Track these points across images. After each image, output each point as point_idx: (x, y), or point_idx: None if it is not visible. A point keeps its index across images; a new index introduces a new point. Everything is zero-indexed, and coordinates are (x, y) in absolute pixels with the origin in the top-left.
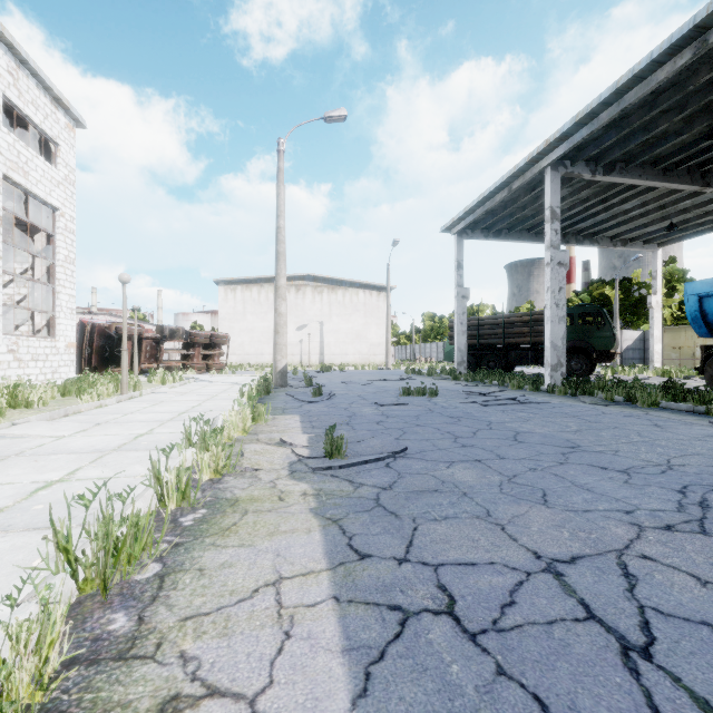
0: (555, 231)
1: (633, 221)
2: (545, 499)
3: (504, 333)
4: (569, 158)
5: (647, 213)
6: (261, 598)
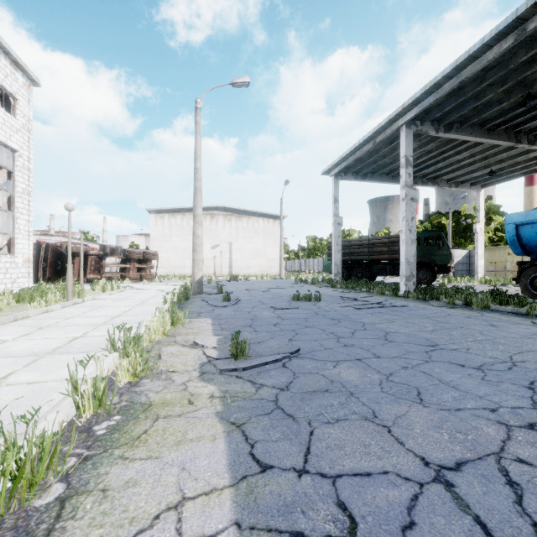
0: (408, 174)
1: (464, 168)
2: (420, 398)
3: (369, 252)
4: (419, 119)
5: (474, 162)
6: (161, 528)
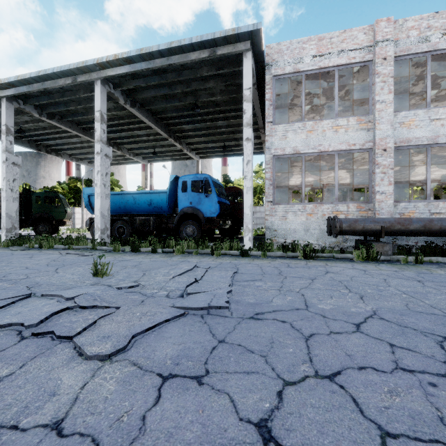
0: (10, 141)
1: (78, 149)
2: None
3: None
4: (22, 99)
5: (85, 147)
6: None
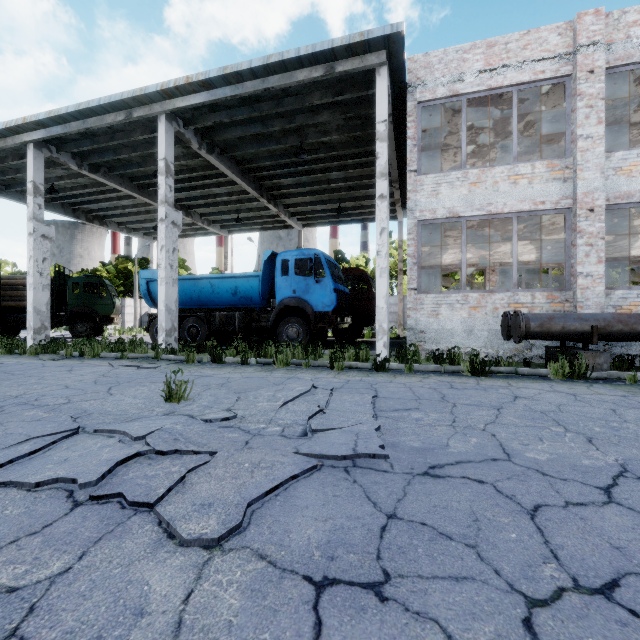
0: (39, 205)
1: (131, 215)
2: None
3: (1, 295)
4: (55, 145)
5: (140, 213)
6: None
